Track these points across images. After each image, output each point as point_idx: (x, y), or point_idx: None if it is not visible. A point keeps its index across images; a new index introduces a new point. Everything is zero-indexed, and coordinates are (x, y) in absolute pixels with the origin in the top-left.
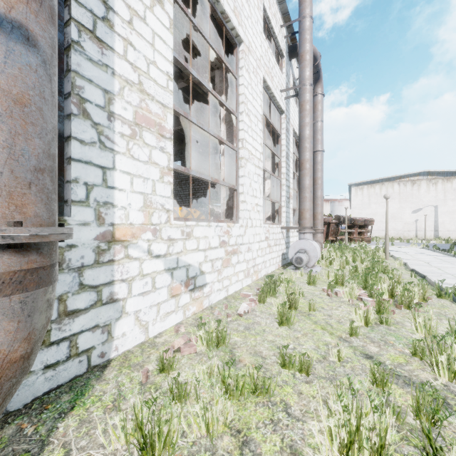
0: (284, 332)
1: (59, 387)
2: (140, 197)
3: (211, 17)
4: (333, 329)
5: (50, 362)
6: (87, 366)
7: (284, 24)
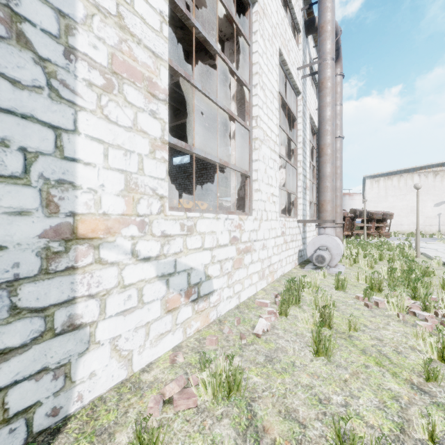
0: (323, 368)
1: None
2: (119, 176)
3: None
4: (393, 365)
5: None
6: (26, 435)
7: None
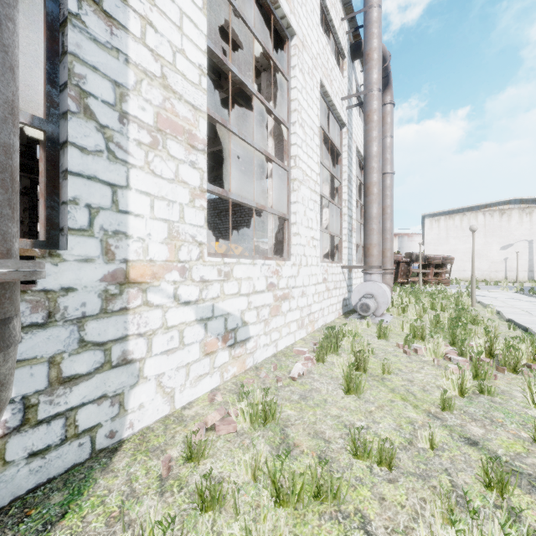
0: (352, 403)
1: (50, 481)
2: (163, 225)
3: (256, 4)
4: (417, 400)
5: (38, 447)
6: (91, 450)
7: (346, 16)
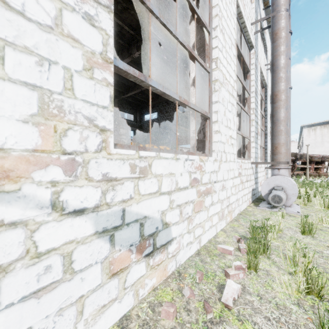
0: None
1: None
2: (27, 93)
3: None
4: None
5: None
6: None
7: None
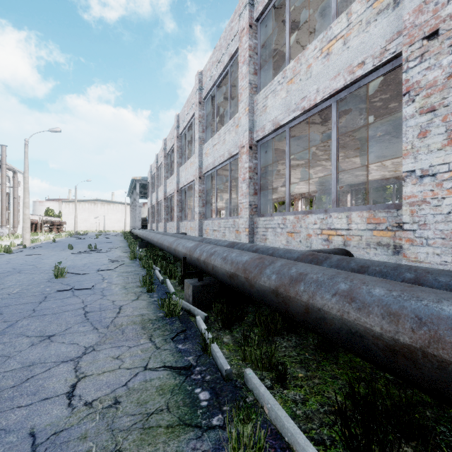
0: None
1: None
2: None
3: None
4: None
5: None
6: None
7: None
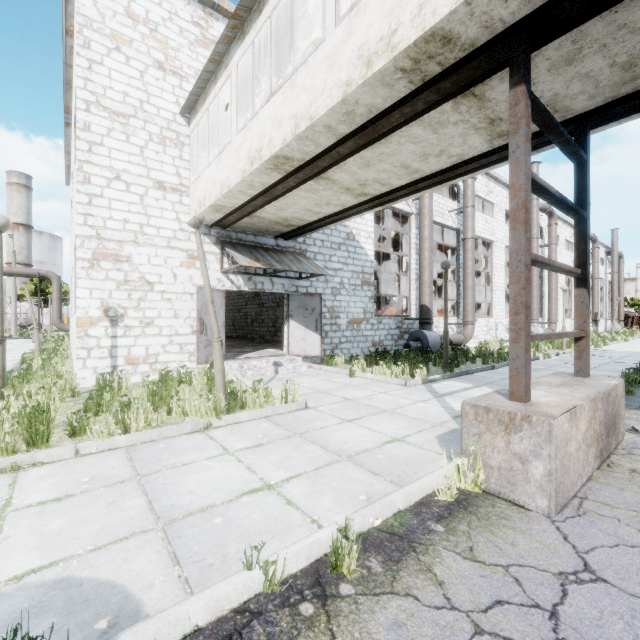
0: None
1: None
2: None
3: None
4: None
5: None
6: None
7: (605, 251)
